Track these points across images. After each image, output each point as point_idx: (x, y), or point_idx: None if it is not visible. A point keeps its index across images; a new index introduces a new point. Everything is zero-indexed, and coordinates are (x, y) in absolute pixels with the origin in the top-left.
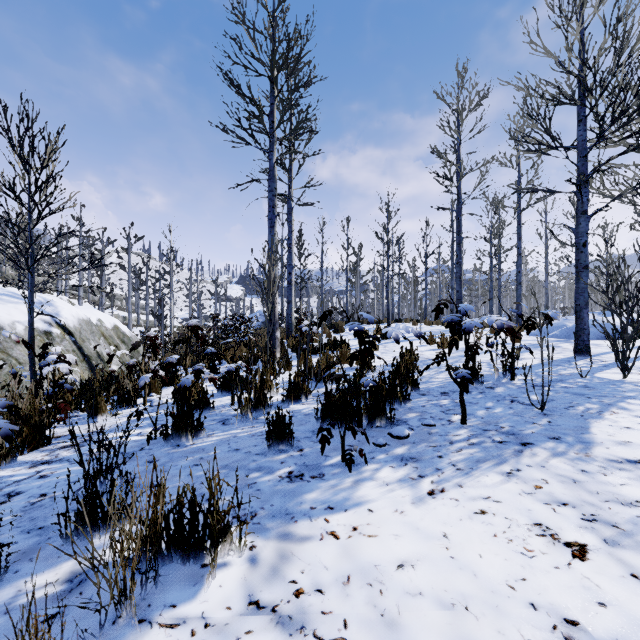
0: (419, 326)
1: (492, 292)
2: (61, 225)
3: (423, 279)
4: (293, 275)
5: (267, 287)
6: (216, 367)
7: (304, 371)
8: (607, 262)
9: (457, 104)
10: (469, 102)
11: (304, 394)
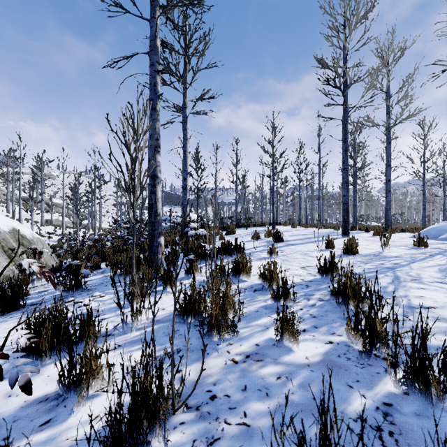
0: (298, 228)
1: (356, 200)
2: (10, 148)
3: (292, 192)
4: (188, 180)
5: (131, 173)
6: (80, 282)
7: (183, 305)
8: (444, 177)
9: (345, 15)
10: (356, 14)
11: (159, 427)
